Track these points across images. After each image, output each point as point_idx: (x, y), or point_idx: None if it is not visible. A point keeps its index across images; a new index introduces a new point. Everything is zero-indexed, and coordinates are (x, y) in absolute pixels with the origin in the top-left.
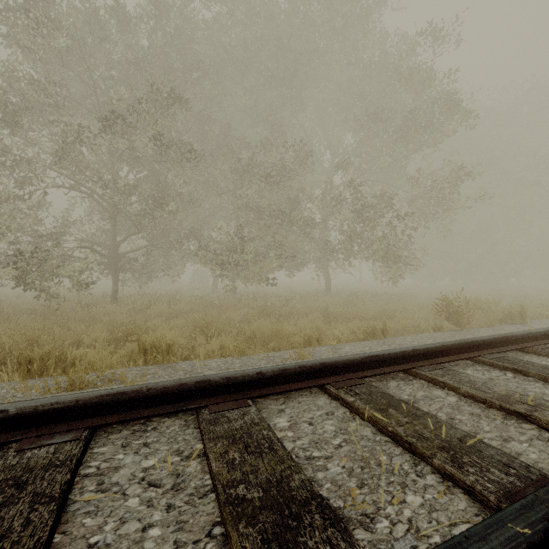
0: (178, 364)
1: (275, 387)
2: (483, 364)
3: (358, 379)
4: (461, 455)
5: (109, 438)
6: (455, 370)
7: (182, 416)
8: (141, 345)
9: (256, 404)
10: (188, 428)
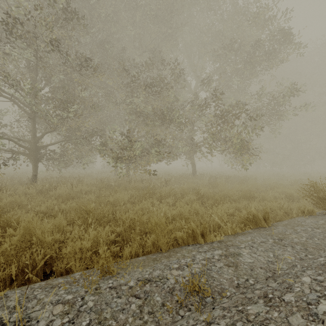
0: None
1: None
2: None
3: None
4: None
5: None
6: None
7: None
8: None
9: None
10: None
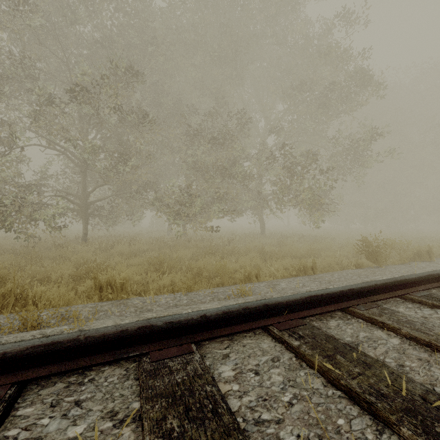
0: (131, 300)
1: (219, 329)
2: (412, 301)
3: (299, 319)
4: (431, 422)
5: (39, 394)
6: (389, 308)
7: (123, 363)
8: (98, 282)
9: (200, 348)
10: (127, 379)
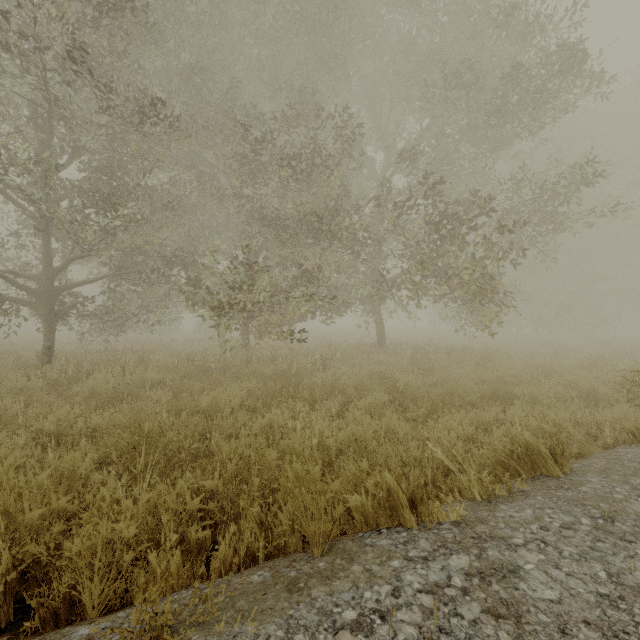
0: None
1: None
2: None
3: None
4: None
5: None
6: None
7: None
8: None
9: None
10: None
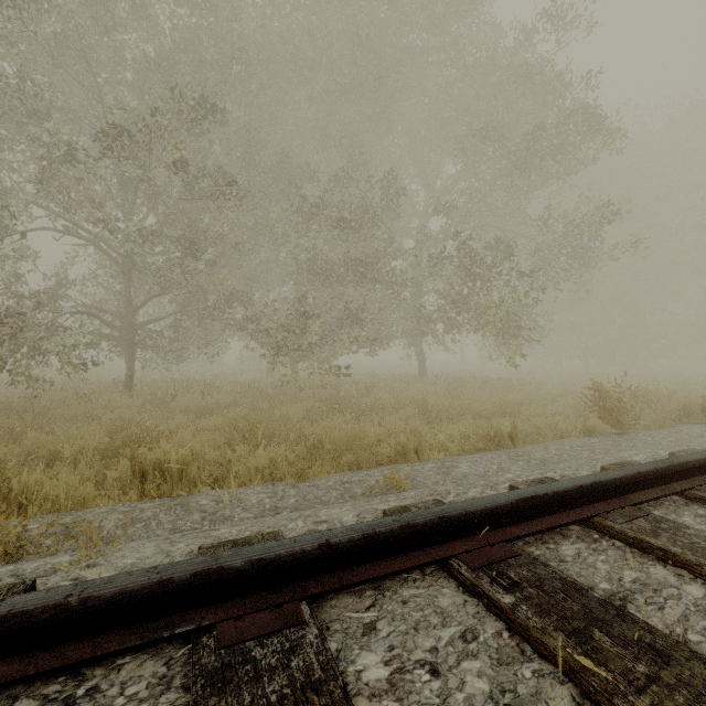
0: (196, 498)
1: (356, 568)
2: (702, 502)
3: (506, 544)
4: None
5: None
6: (669, 519)
7: (162, 647)
8: (138, 466)
9: (317, 608)
10: (166, 689)
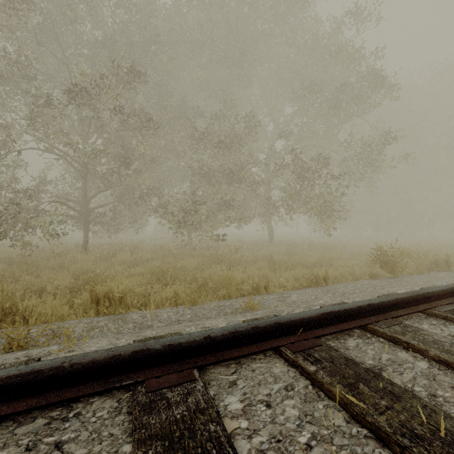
0: (130, 315)
1: (226, 351)
2: (436, 317)
3: (314, 339)
4: None
5: (14, 434)
6: (413, 326)
7: (115, 393)
8: (94, 295)
9: (203, 373)
10: (118, 414)
